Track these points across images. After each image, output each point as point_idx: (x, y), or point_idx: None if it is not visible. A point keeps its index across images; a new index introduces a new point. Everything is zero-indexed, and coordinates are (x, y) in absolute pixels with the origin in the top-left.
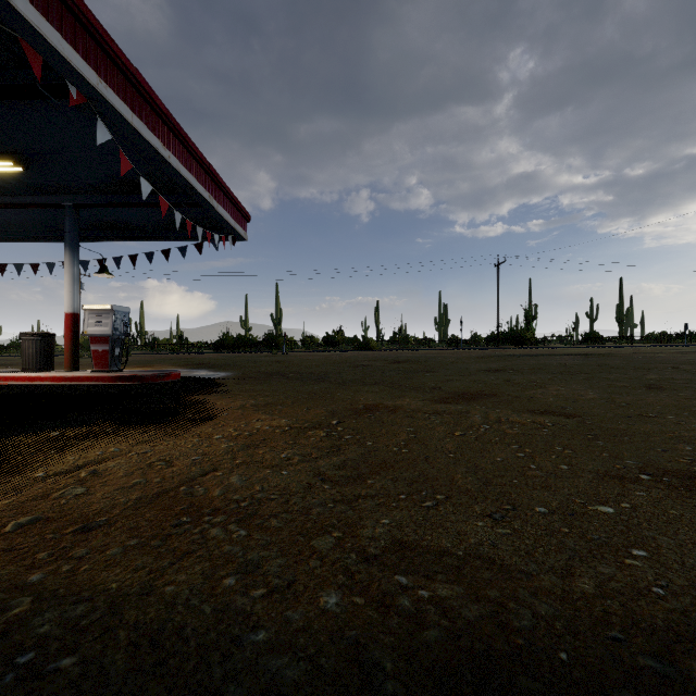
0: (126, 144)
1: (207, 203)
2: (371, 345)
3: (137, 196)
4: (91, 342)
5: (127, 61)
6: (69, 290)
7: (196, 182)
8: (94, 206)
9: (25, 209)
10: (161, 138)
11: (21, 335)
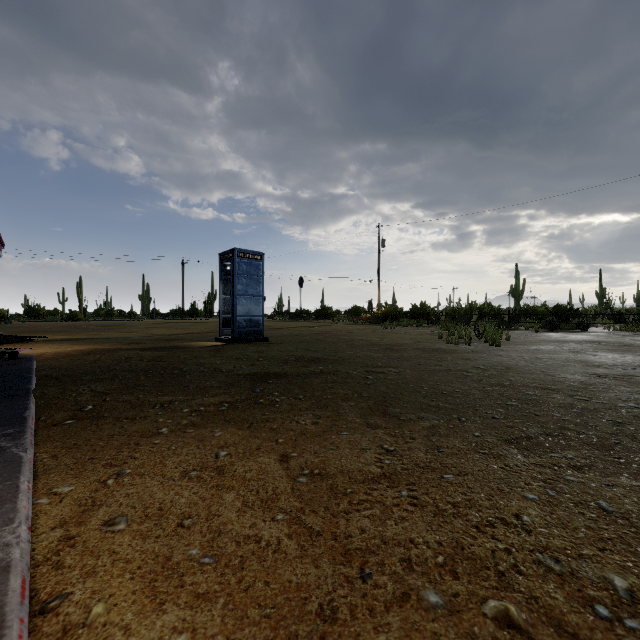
0: None
1: None
2: (78, 317)
3: None
4: None
5: None
6: None
7: None
8: None
9: None
10: None
11: None
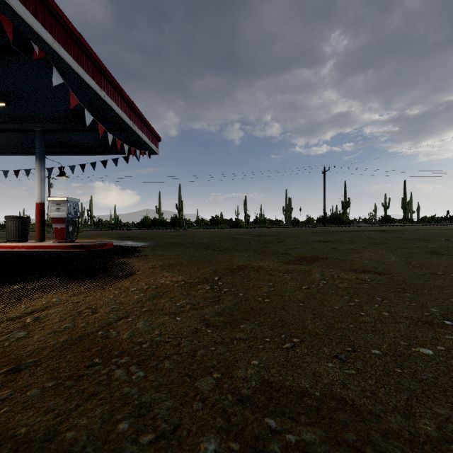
0: (75, 87)
1: (131, 129)
2: (241, 224)
3: (84, 124)
4: (53, 222)
5: (74, 29)
6: (38, 187)
7: (123, 114)
8: (55, 130)
9: (9, 133)
10: (98, 83)
11: (5, 217)
